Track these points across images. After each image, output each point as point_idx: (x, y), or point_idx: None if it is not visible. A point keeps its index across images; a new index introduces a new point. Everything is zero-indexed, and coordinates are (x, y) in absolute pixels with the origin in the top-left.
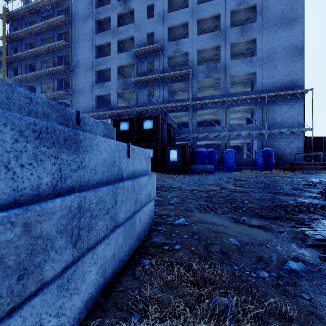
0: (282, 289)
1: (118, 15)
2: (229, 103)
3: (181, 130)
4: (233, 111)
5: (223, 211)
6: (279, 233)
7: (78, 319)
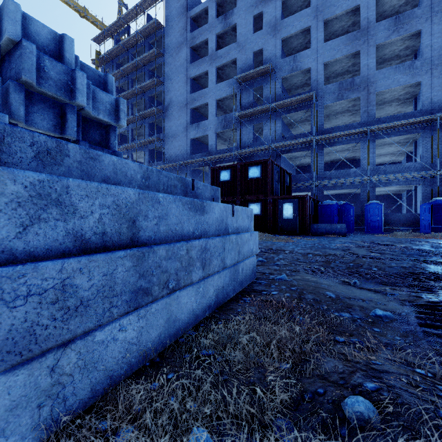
0: (357, 324)
1: (217, 35)
2: (375, 134)
3: (300, 176)
4: (382, 144)
5: (335, 274)
6: (390, 295)
7: (205, 313)
